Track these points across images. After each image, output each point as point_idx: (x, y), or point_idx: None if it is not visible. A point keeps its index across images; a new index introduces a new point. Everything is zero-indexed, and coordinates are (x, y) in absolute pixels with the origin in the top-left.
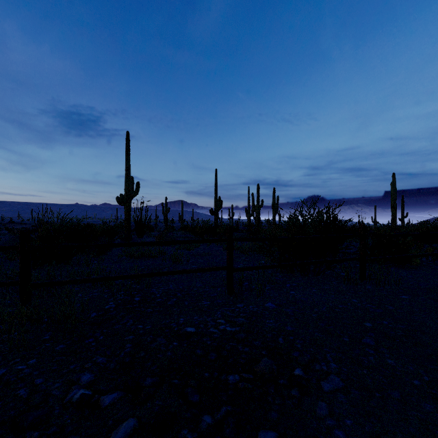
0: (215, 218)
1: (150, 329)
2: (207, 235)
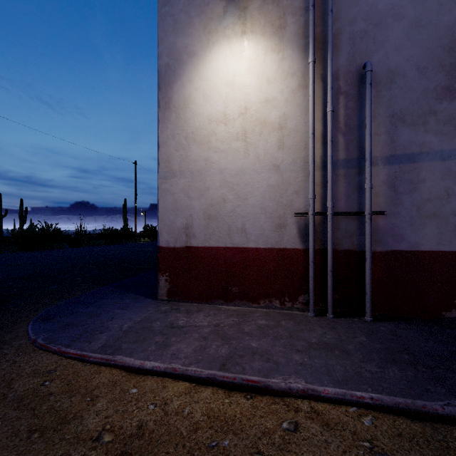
0: None
1: None
2: None
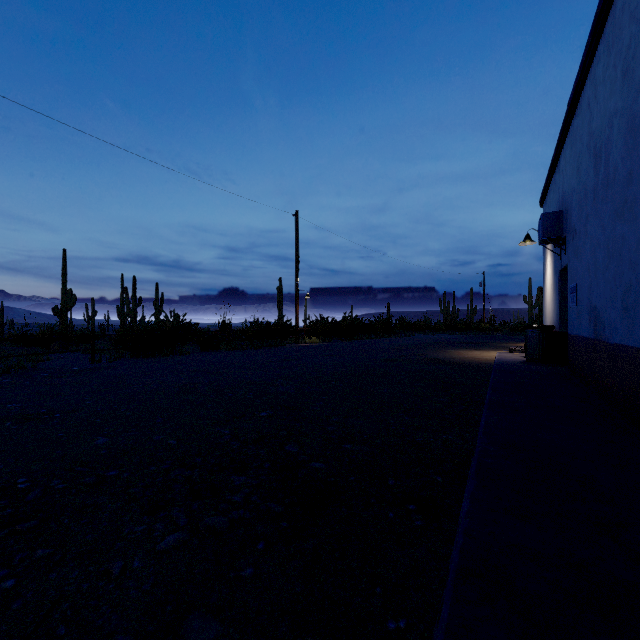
0: (64, 321)
1: (55, 370)
2: (56, 342)
